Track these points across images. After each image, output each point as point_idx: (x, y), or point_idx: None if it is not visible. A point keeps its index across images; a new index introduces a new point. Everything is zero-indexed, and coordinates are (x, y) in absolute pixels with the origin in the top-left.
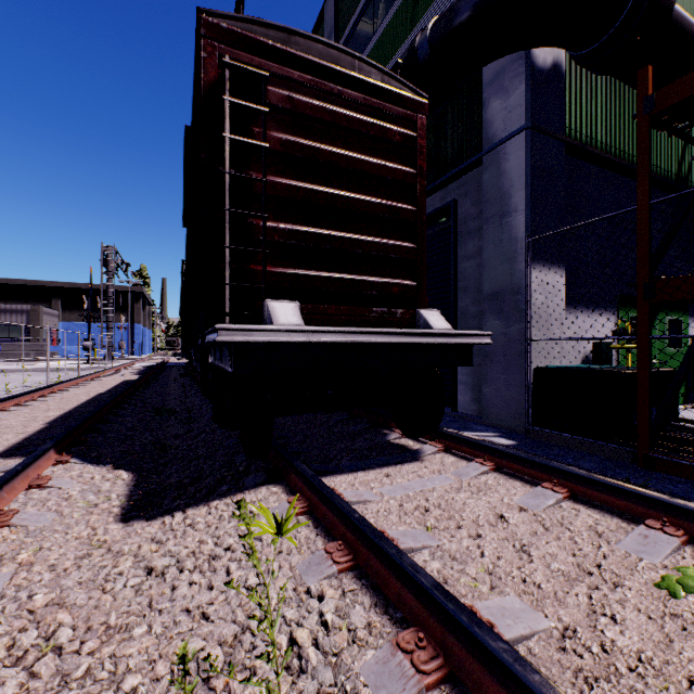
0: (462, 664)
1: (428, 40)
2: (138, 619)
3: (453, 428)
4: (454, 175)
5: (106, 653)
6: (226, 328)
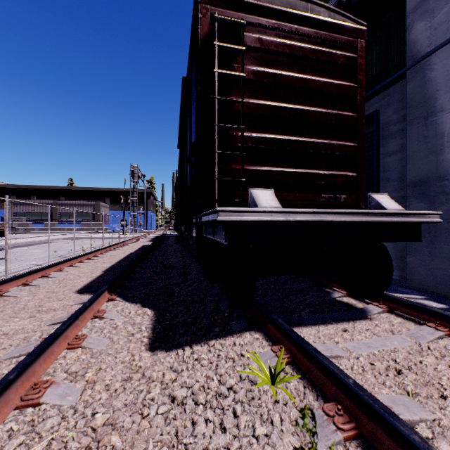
0: None
1: None
2: None
3: None
4: (377, 90)
5: None
6: (224, 210)
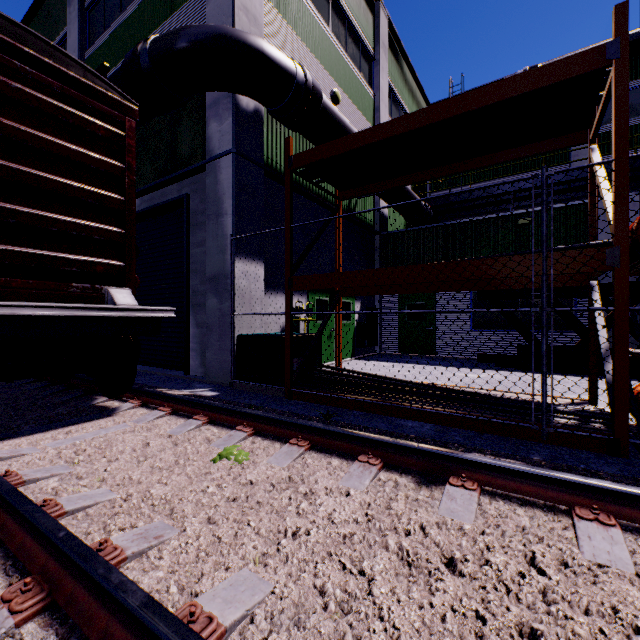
0: (9, 531)
1: (149, 52)
2: None
3: (176, 388)
4: (186, 173)
5: None
6: None
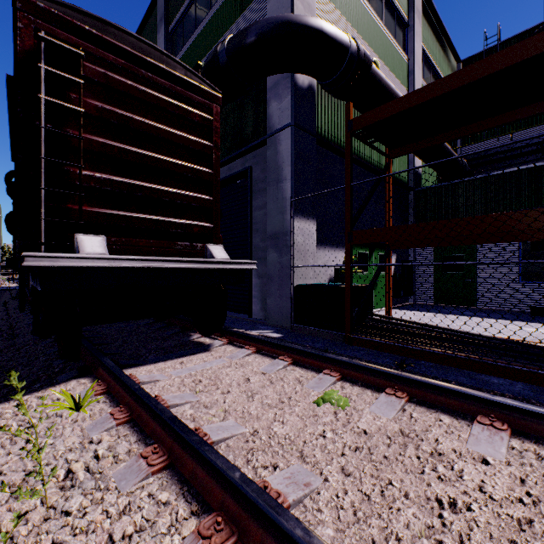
0: (178, 456)
1: (226, 50)
2: None
3: (245, 329)
4: (250, 148)
5: None
6: (32, 255)
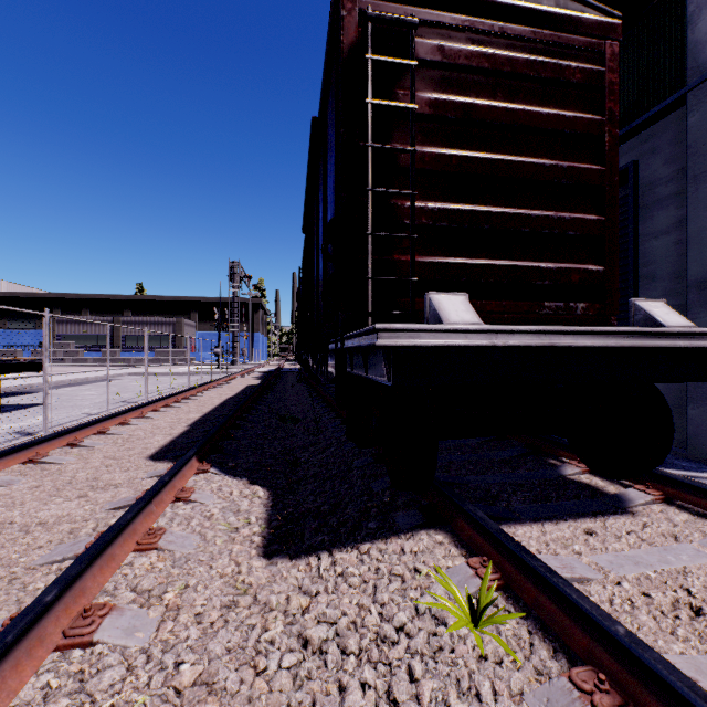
0: None
1: None
2: None
3: None
4: (635, 128)
5: None
6: (387, 328)
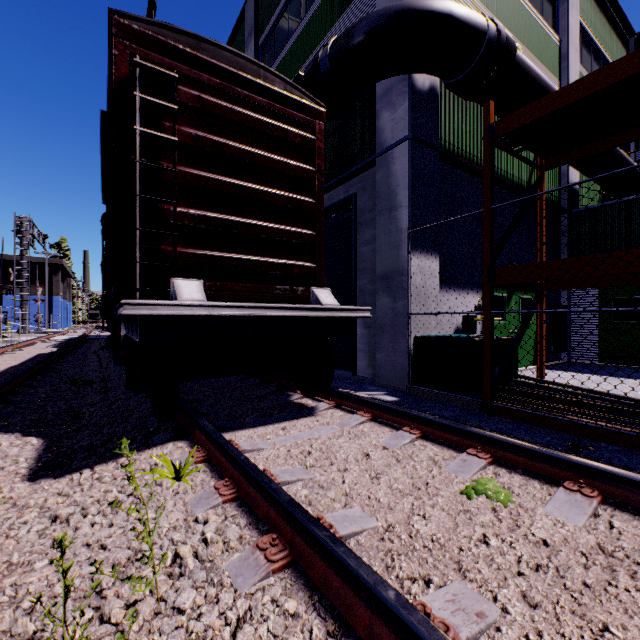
0: (302, 552)
1: (329, 56)
2: (40, 556)
3: (351, 389)
4: (354, 172)
5: (8, 583)
6: (131, 302)
